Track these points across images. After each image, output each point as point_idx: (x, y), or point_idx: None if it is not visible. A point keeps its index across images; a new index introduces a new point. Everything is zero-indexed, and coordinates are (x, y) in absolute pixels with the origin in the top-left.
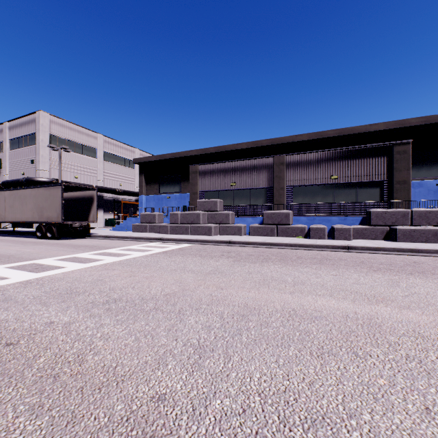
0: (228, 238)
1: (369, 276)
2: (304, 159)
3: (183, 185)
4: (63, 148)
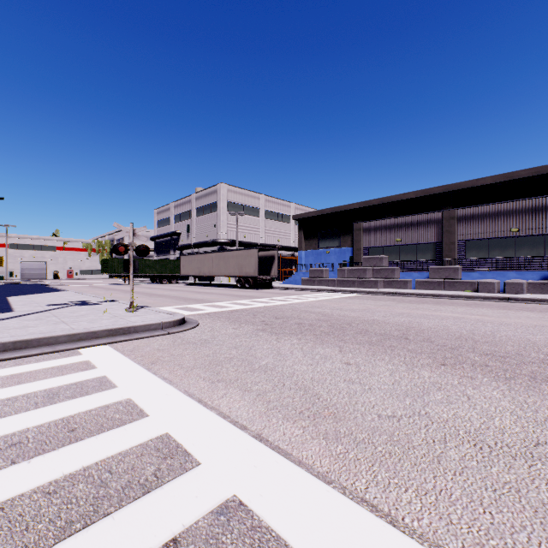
0: (393, 290)
1: (493, 310)
2: (479, 212)
3: (342, 239)
4: (240, 214)
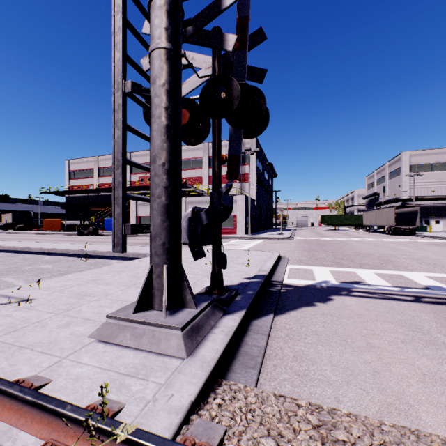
0: None
1: None
2: None
3: None
4: (415, 175)
